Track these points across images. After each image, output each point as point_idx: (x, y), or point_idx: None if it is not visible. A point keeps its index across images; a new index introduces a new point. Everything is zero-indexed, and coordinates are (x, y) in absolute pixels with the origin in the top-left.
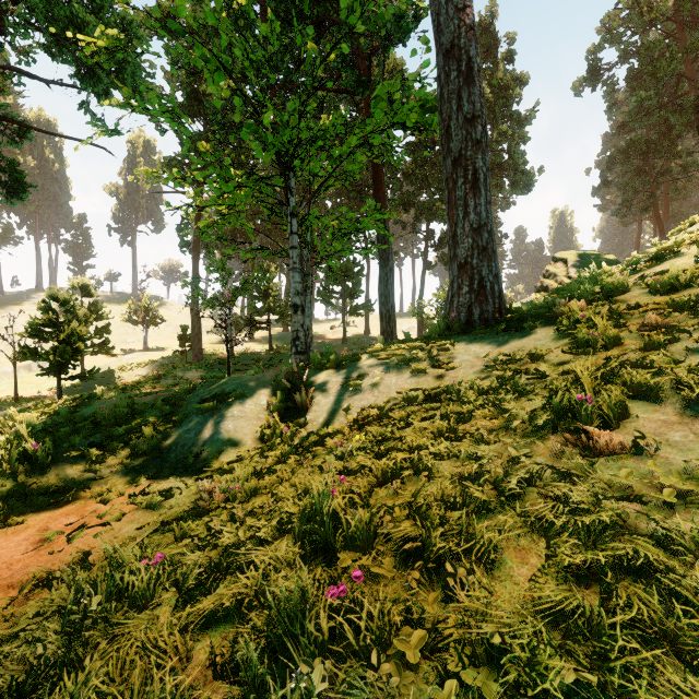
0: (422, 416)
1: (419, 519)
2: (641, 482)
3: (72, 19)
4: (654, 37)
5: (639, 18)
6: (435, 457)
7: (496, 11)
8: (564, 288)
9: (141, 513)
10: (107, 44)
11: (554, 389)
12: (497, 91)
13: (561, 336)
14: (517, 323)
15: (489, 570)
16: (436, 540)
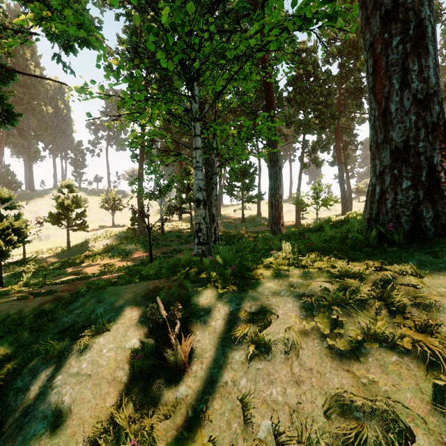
0: None
1: None
2: None
3: None
4: None
5: None
6: None
7: None
8: None
9: None
10: None
11: None
12: (358, 33)
13: None
14: None
15: None
16: None
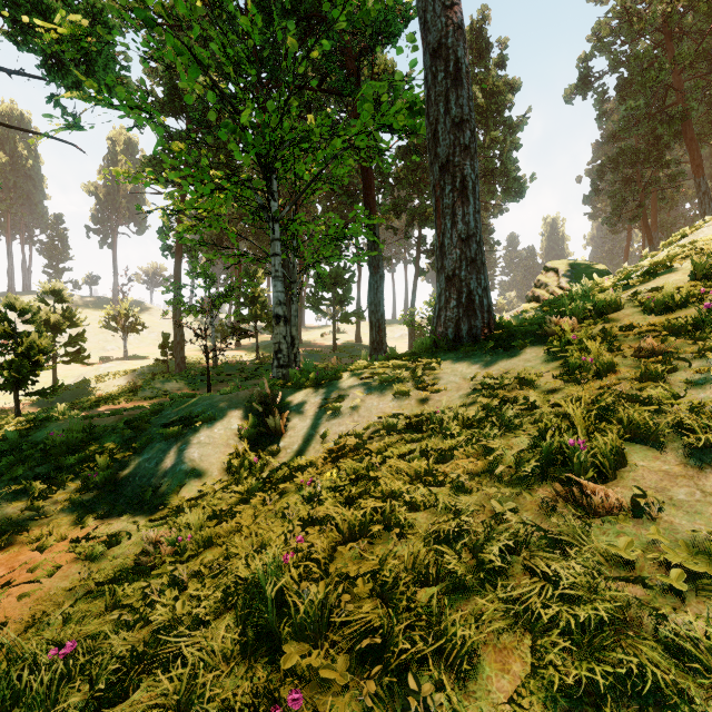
0: (399, 452)
1: (385, 598)
2: (643, 555)
3: (36, 4)
4: (643, 48)
5: (629, 27)
6: (410, 507)
7: (488, 15)
8: (555, 301)
9: (79, 566)
10: (69, 31)
11: (543, 427)
12: (489, 96)
13: (552, 358)
14: (506, 341)
15: (463, 680)
16: (399, 637)
